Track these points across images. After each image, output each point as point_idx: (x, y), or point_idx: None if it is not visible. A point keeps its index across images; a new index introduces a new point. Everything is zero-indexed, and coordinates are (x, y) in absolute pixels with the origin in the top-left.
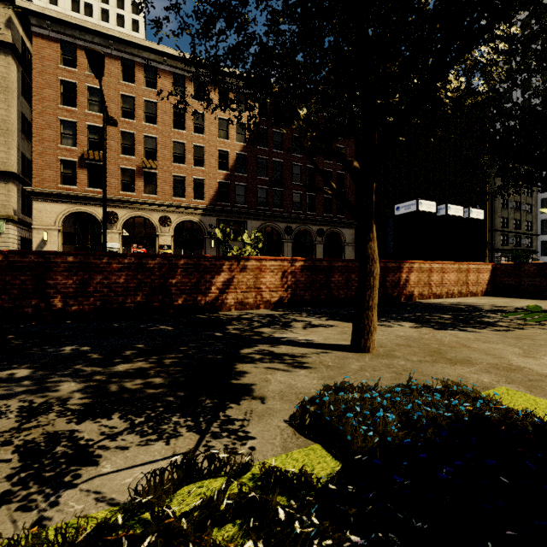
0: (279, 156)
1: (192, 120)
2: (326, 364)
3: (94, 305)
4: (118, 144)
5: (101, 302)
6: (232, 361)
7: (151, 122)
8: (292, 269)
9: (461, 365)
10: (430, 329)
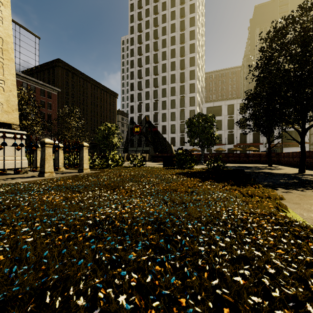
0: None
1: None
2: None
3: None
4: None
5: None
6: None
7: None
8: None
9: None
10: None
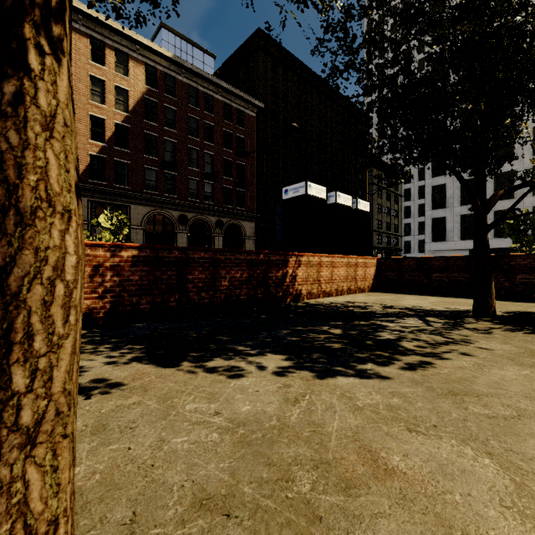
0: (171, 136)
1: None
2: None
3: None
4: None
5: None
6: None
7: None
8: (115, 262)
9: None
10: (307, 376)
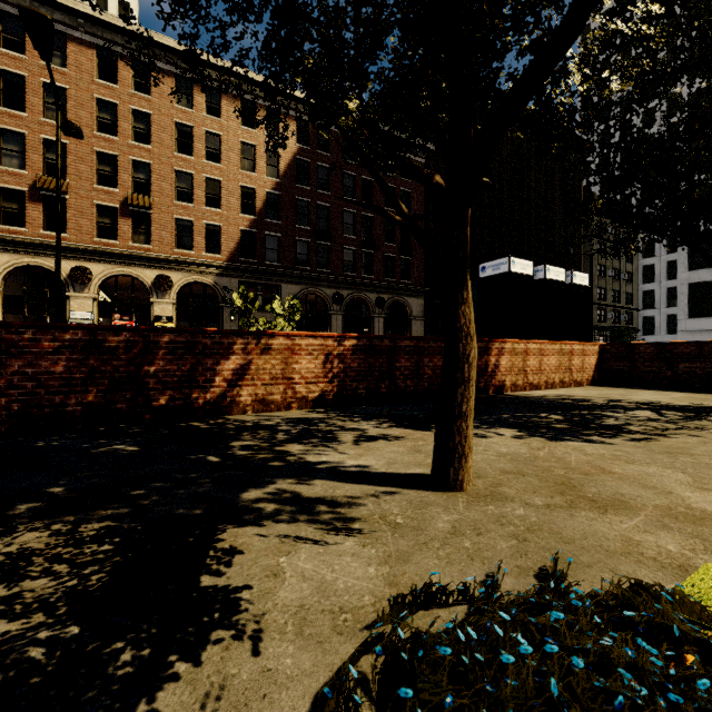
0: (325, 199)
1: (204, 143)
2: (393, 521)
3: (7, 410)
4: (92, 170)
5: (20, 405)
6: (218, 523)
7: (144, 142)
8: (340, 351)
9: (615, 512)
10: (542, 440)
